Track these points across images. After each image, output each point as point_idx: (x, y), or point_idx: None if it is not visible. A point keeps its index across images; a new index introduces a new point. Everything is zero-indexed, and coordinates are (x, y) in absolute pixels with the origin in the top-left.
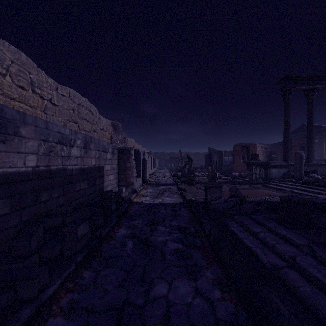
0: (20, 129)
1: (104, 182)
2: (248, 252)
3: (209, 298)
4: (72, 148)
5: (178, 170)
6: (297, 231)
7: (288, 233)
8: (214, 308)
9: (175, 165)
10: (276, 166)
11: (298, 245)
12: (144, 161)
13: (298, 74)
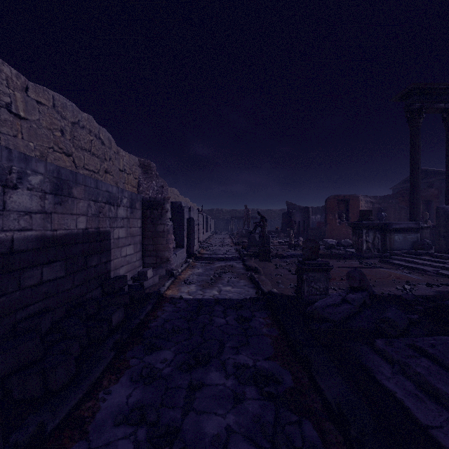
0: None
1: (110, 260)
2: None
3: None
4: (13, 191)
5: (242, 235)
6: None
7: None
8: None
9: (239, 227)
10: (401, 230)
11: None
12: (191, 222)
13: (435, 84)
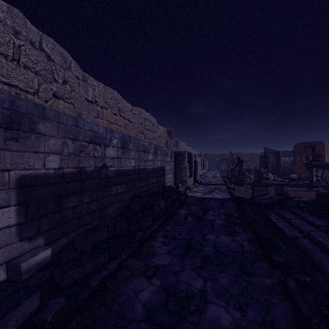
0: (129, 145)
1: (165, 179)
2: (278, 230)
3: (240, 244)
4: (149, 154)
5: (228, 171)
6: (324, 219)
7: (315, 219)
8: (242, 247)
9: (227, 166)
10: None
11: (318, 226)
12: (196, 163)
13: None
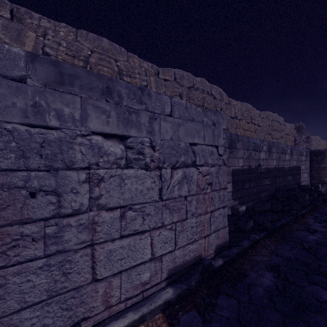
0: (272, 149)
1: (300, 178)
2: None
3: None
4: (286, 155)
5: None
6: None
7: None
8: None
9: None
10: None
11: None
12: None
13: None
